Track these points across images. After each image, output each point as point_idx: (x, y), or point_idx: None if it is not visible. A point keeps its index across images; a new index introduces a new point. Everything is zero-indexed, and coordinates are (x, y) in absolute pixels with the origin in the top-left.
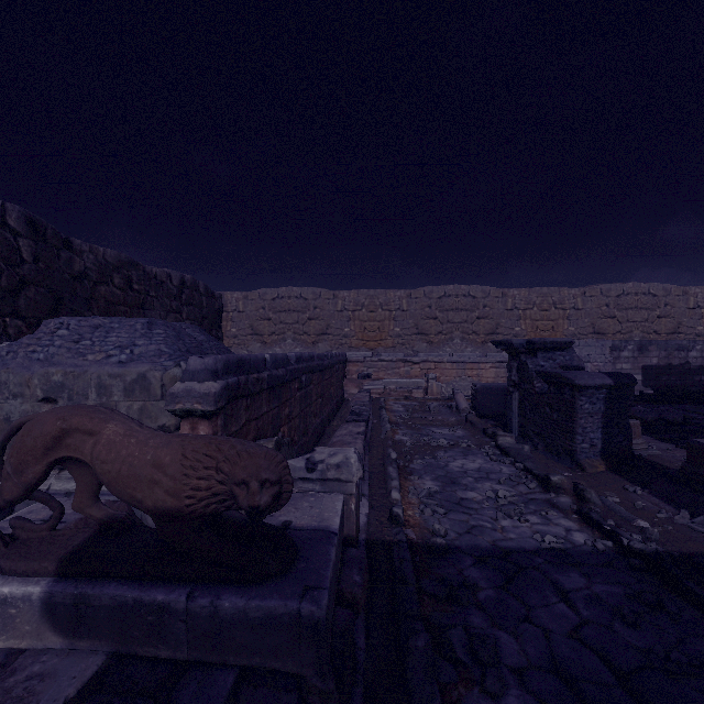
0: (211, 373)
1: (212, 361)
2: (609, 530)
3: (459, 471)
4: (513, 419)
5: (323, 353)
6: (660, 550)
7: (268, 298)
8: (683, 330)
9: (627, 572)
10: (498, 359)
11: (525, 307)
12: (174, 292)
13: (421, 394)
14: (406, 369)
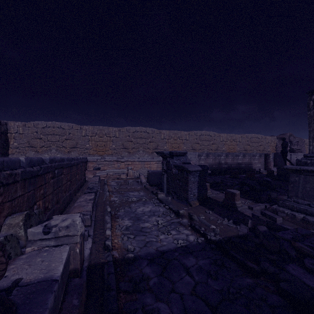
0: None
1: None
2: (203, 232)
3: (141, 213)
4: (164, 186)
5: (71, 157)
6: (221, 238)
7: (40, 127)
8: (219, 149)
9: (210, 251)
10: (158, 159)
11: (168, 138)
12: None
13: (125, 176)
14: (118, 164)
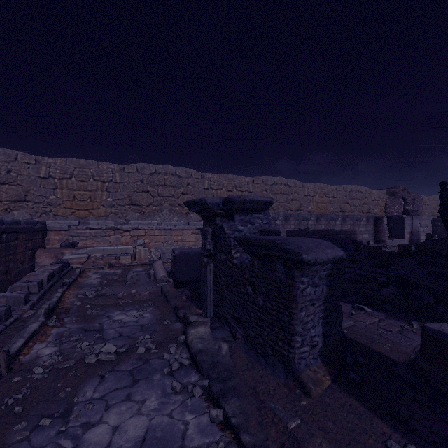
0: None
1: None
2: None
3: None
4: (207, 297)
5: None
6: None
7: None
8: (303, 208)
9: None
10: (198, 226)
11: (217, 187)
12: None
13: (129, 260)
14: (116, 236)
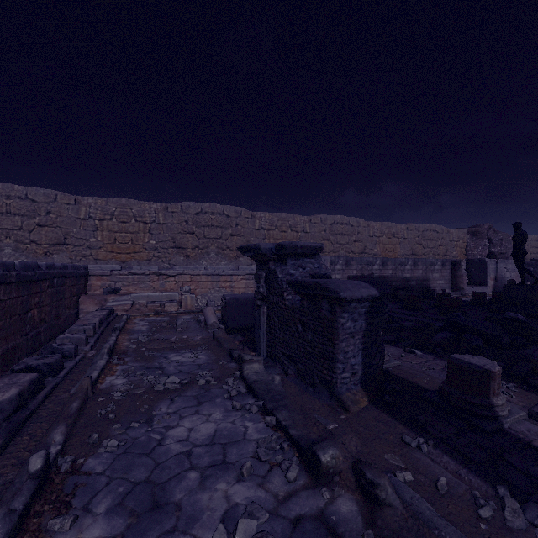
0: None
1: None
2: None
3: (178, 454)
4: (261, 338)
5: None
6: None
7: None
8: (367, 251)
9: None
10: (248, 271)
11: (269, 228)
12: None
13: (175, 307)
14: (160, 282)
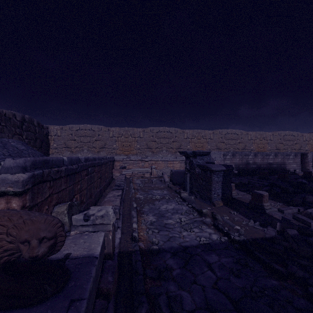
0: (21, 168)
1: (22, 161)
2: (226, 232)
3: (164, 210)
4: (187, 185)
5: (101, 157)
6: (245, 239)
7: (74, 129)
8: (247, 148)
9: (233, 250)
10: (181, 159)
11: (191, 137)
12: (17, 123)
13: (149, 175)
14: (142, 164)
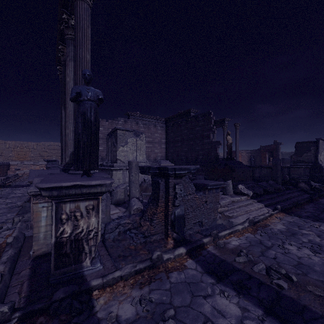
0: None
1: None
2: None
3: (26, 182)
4: None
5: None
6: None
7: None
8: None
9: None
10: None
11: None
12: None
13: None
14: (34, 167)
